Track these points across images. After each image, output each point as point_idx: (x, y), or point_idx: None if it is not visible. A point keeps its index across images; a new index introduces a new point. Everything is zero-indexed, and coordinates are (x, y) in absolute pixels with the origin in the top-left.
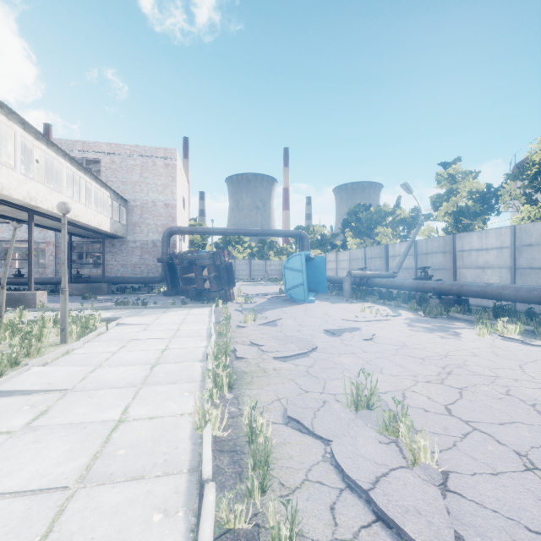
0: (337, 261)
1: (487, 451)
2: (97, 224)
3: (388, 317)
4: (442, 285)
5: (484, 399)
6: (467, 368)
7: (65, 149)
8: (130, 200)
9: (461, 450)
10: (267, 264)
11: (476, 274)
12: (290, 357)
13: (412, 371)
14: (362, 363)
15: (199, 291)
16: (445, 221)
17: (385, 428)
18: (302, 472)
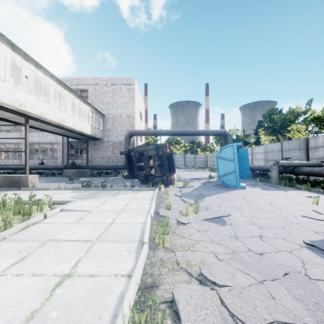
0: (253, 154)
1: None
2: (80, 128)
3: None
4: None
5: None
6: None
7: (68, 84)
8: (106, 114)
9: None
10: (196, 157)
11: None
12: None
13: None
14: None
15: (146, 176)
16: None
17: None
18: None
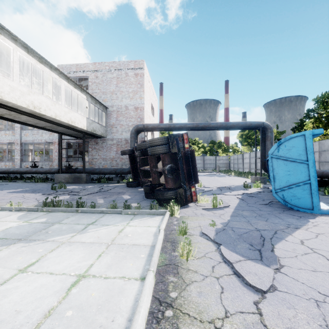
0: None
1: None
2: (69, 120)
3: None
4: None
5: None
6: None
7: (65, 71)
8: (109, 106)
9: None
10: (217, 159)
11: None
12: None
13: None
14: None
15: (152, 186)
16: None
17: None
18: None
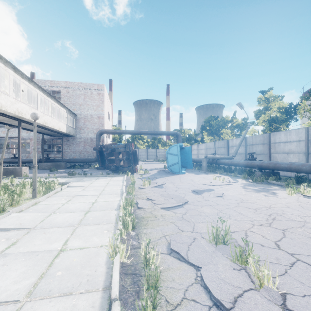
0: (198, 149)
1: (310, 277)
2: (58, 128)
3: (230, 183)
4: (263, 163)
5: (300, 237)
6: (284, 215)
7: (41, 85)
8: (78, 114)
9: (292, 276)
10: (157, 151)
11: (283, 157)
12: (171, 207)
13: (249, 217)
14: (216, 211)
15: (117, 167)
16: (263, 125)
17: (236, 259)
18: (181, 291)
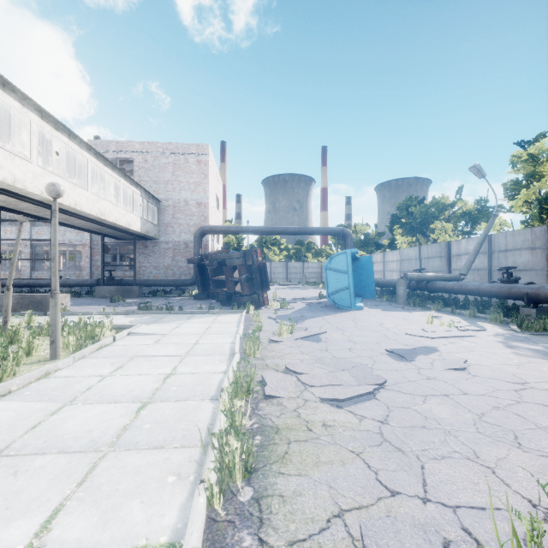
0: (384, 262)
1: None
2: (126, 223)
3: (468, 332)
4: (541, 290)
5: None
6: None
7: (100, 150)
8: (162, 200)
9: None
10: (305, 266)
11: None
12: (347, 400)
13: None
14: (471, 418)
15: (229, 294)
16: (523, 212)
17: None
18: None
